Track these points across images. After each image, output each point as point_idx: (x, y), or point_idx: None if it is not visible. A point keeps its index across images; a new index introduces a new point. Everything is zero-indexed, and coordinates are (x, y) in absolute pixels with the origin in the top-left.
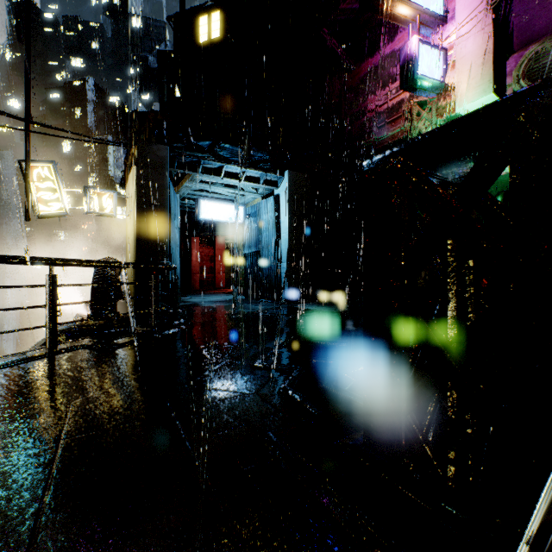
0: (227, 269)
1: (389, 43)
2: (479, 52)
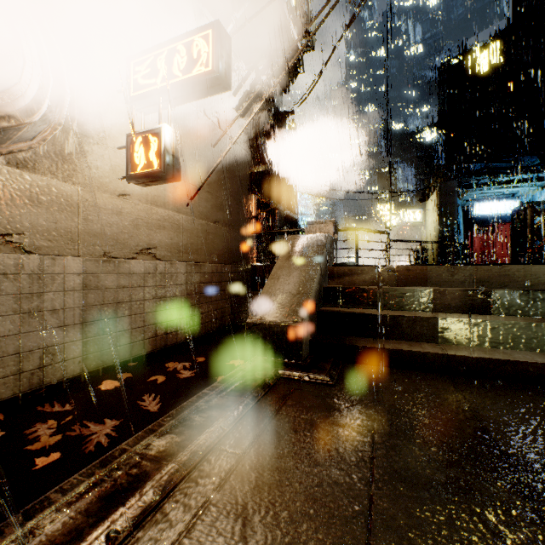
0: None
1: None
2: None
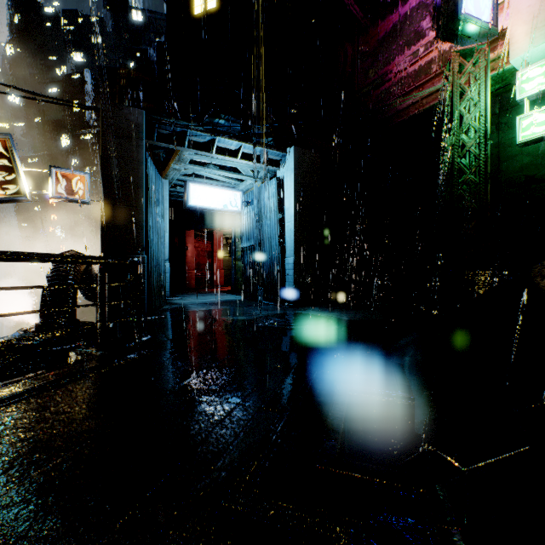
0: (226, 265)
1: None
2: None
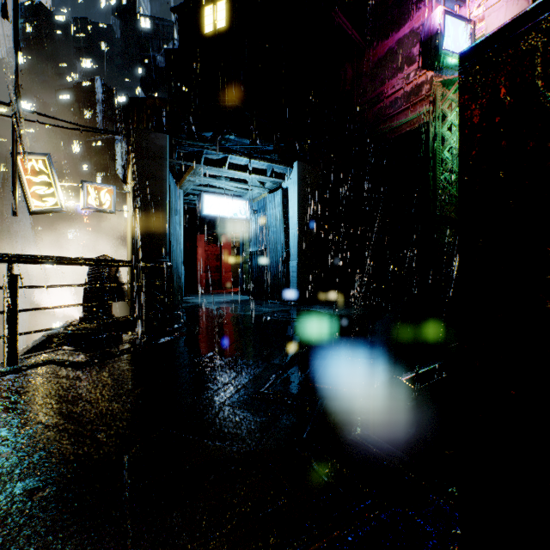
0: (234, 268)
1: (407, 22)
2: None
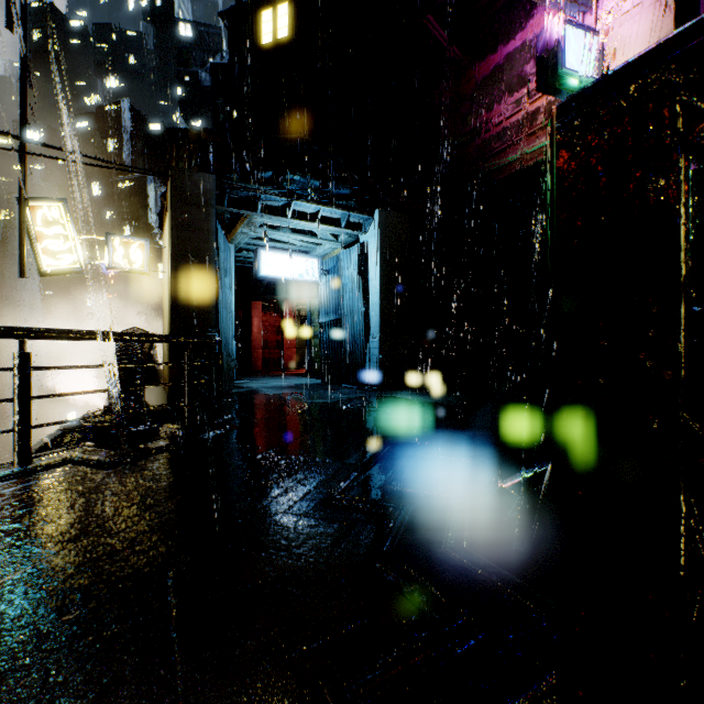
0: (299, 343)
1: (518, 32)
2: (653, 33)
